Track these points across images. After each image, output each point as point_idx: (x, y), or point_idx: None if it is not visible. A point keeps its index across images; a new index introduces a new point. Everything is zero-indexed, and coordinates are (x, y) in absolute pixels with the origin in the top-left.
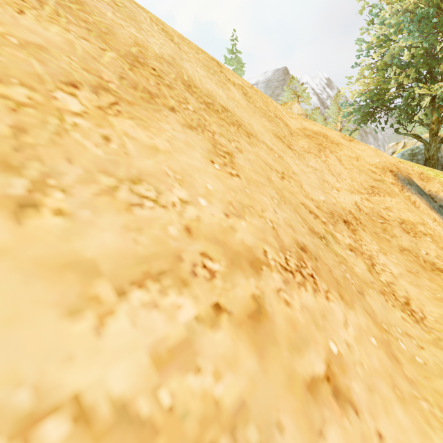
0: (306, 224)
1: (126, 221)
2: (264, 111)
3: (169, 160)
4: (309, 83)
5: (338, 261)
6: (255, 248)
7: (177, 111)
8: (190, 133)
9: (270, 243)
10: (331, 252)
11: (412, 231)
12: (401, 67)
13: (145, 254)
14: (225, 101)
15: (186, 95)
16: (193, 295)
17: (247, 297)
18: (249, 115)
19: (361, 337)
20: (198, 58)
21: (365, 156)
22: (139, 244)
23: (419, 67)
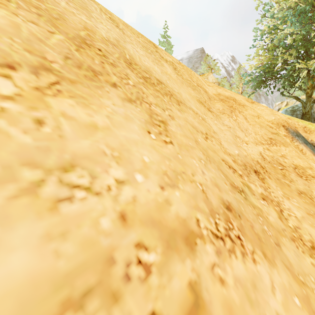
0: (228, 180)
1: (48, 227)
2: (189, 82)
3: (108, 137)
4: (219, 59)
5: (256, 214)
6: (188, 219)
7: (118, 86)
8: (129, 107)
9: (201, 209)
10: (249, 205)
11: (303, 175)
12: (286, 48)
13: (67, 270)
14: (160, 75)
15: (127, 71)
16: (125, 313)
17: (184, 289)
18: (178, 85)
19: (287, 300)
20: (138, 41)
21: (263, 114)
22: (61, 257)
23: (298, 48)
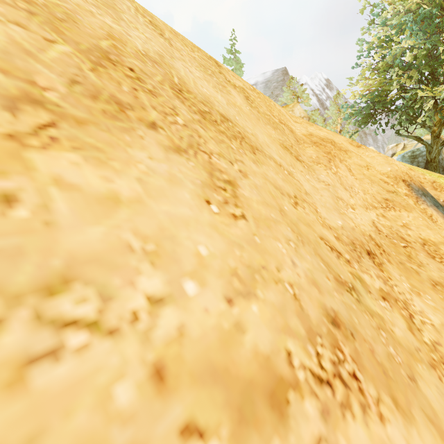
0: (330, 272)
1: None
2: (268, 117)
3: (137, 217)
4: (308, 84)
5: (376, 327)
6: (274, 354)
7: (160, 127)
8: (176, 160)
9: (293, 331)
10: (365, 312)
11: (436, 255)
12: (403, 68)
13: None
14: (225, 108)
15: (175, 103)
16: None
17: None
18: (253, 123)
19: None
20: (193, 56)
21: (375, 163)
22: None
23: (421, 68)
